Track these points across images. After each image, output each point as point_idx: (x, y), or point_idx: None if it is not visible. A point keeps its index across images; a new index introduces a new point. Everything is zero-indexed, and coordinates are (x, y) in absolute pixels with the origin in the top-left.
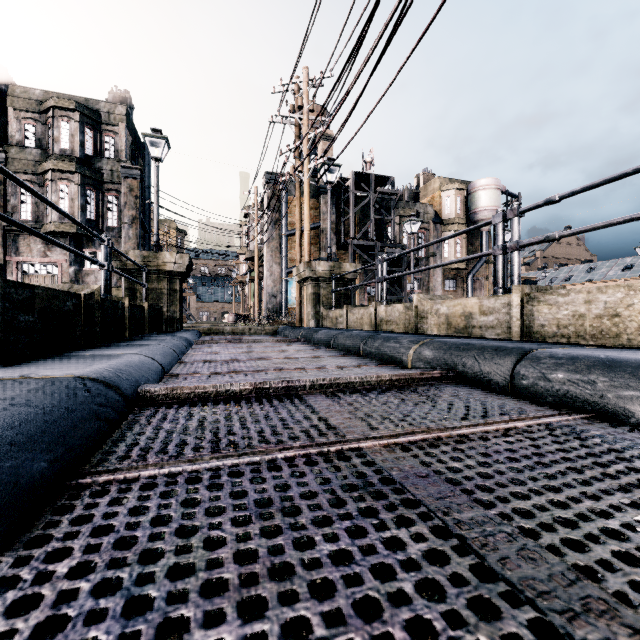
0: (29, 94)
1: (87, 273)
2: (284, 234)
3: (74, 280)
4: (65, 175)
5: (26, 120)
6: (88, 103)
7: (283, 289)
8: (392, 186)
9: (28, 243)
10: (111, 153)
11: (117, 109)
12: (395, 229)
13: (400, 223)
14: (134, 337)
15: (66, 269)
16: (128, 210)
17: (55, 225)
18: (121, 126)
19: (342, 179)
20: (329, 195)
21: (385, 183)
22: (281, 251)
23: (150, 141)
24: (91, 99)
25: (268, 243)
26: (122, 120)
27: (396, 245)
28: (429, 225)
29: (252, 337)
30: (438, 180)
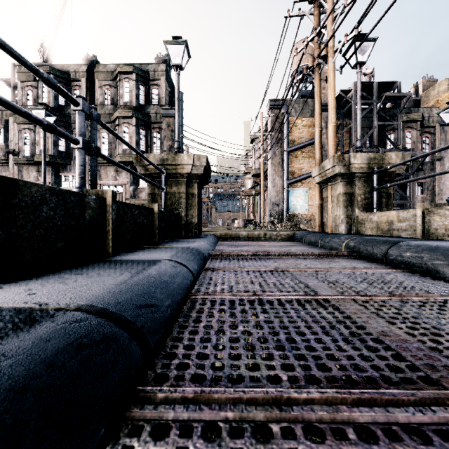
0: (107, 68)
1: (140, 190)
2: (285, 151)
3: (132, 196)
4: (126, 120)
5: (105, 87)
6: (141, 67)
7: (284, 198)
8: (397, 90)
9: (106, 171)
10: (156, 101)
11: (159, 67)
12: (396, 136)
13: (402, 129)
14: (125, 251)
15: (128, 188)
16: (166, 141)
17: (120, 156)
18: (162, 79)
19: (343, 92)
20: (359, 79)
21: (388, 90)
22: (283, 165)
23: (172, 52)
24: (143, 64)
25: (271, 159)
26: (163, 75)
27: (401, 149)
28: (435, 128)
29: (271, 244)
30: (445, 82)
